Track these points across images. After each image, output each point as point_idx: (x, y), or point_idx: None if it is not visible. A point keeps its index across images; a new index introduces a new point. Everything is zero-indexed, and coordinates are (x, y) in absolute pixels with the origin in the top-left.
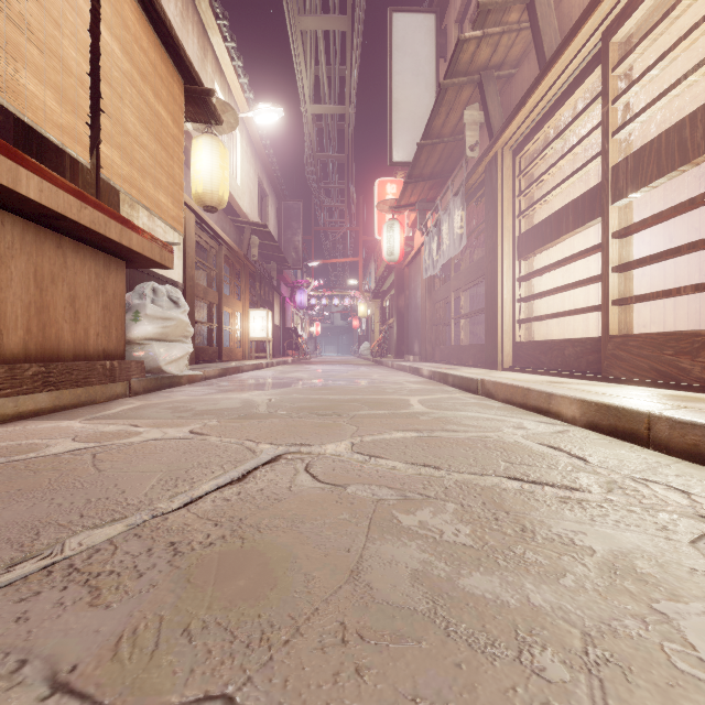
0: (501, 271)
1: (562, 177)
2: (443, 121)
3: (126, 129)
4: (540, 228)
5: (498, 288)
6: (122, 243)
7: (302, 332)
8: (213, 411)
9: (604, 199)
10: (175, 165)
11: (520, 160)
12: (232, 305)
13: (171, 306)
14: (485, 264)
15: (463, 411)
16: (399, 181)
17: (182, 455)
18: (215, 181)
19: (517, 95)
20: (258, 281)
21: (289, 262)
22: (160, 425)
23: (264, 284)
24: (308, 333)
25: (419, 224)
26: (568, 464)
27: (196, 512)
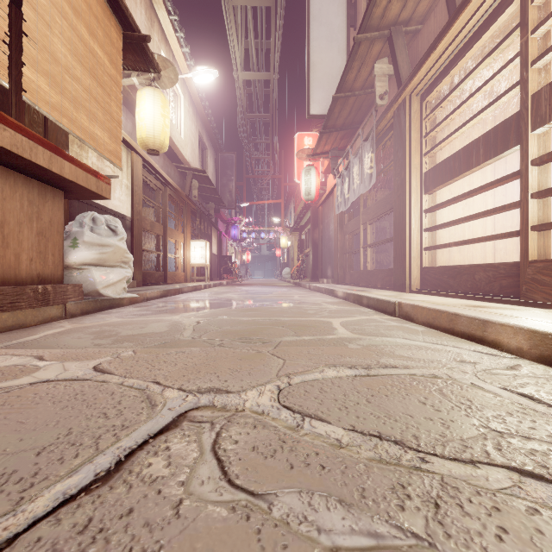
0: (409, 204)
1: (463, 121)
2: (355, 75)
3: (55, 58)
4: (448, 163)
5: (406, 219)
6: (52, 170)
7: (235, 259)
8: (135, 337)
9: (522, 128)
10: (113, 103)
11: (427, 104)
12: (176, 237)
13: (109, 234)
14: (393, 199)
15: (389, 337)
16: (314, 134)
17: (57, 412)
18: (157, 127)
19: (423, 47)
20: (198, 217)
21: (224, 203)
22: (67, 357)
23: (204, 220)
24: (241, 260)
25: (332, 168)
26: None
27: None
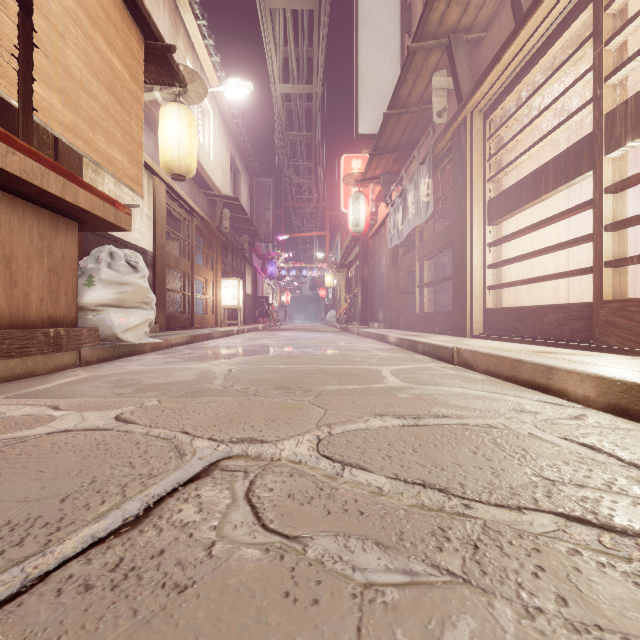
0: (471, 237)
1: (532, 142)
2: (409, 90)
3: (69, 72)
4: (514, 190)
5: (467, 253)
6: (66, 199)
7: (273, 301)
8: (160, 386)
9: (595, 151)
10: (133, 123)
11: (490, 123)
12: (205, 274)
13: (129, 271)
14: (453, 231)
15: (444, 386)
16: (364, 156)
17: (79, 462)
18: (183, 149)
19: (486, 58)
20: (230, 252)
21: (260, 235)
22: (85, 407)
23: (236, 255)
24: (279, 302)
25: (384, 195)
26: (635, 481)
27: (2, 637)
